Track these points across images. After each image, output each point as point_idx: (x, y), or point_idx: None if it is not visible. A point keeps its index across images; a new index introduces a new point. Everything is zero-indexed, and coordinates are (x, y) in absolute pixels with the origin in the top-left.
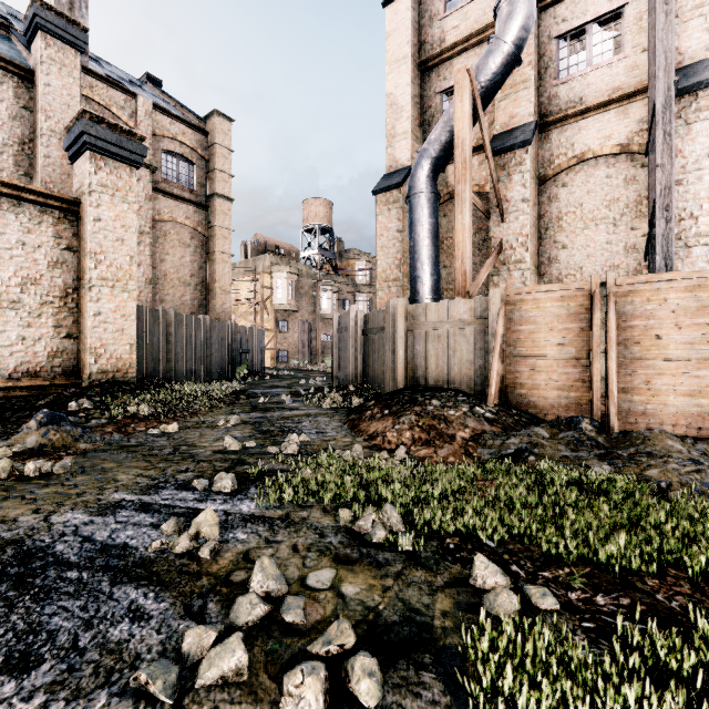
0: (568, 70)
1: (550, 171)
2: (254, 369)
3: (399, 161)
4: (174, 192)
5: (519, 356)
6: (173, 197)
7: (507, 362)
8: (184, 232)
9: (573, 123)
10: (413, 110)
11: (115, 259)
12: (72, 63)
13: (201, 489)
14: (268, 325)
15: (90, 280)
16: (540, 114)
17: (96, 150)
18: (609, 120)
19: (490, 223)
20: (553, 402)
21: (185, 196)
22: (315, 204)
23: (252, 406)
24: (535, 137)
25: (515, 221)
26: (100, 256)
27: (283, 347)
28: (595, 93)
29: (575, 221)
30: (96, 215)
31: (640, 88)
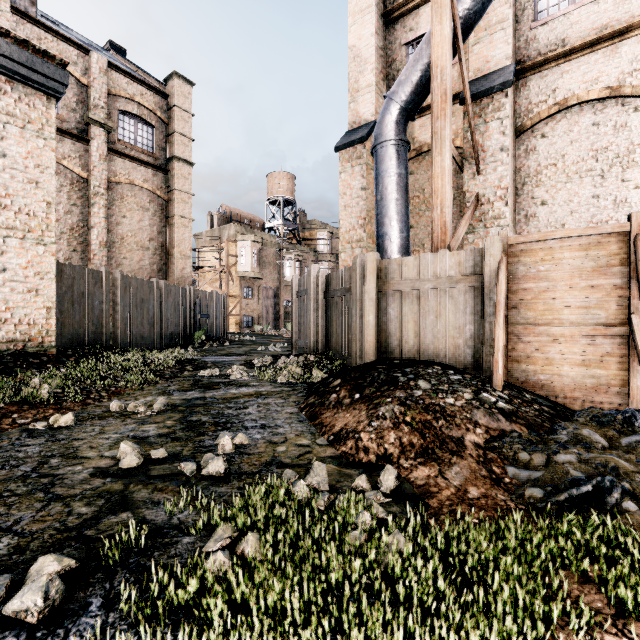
0: (548, 11)
1: (527, 120)
2: (214, 335)
3: (362, 116)
4: (131, 154)
5: (524, 321)
6: (130, 159)
7: (509, 330)
8: (142, 195)
9: (554, 67)
10: (378, 62)
11: (27, 205)
12: None
13: None
14: (233, 291)
15: None
16: (516, 60)
17: None
18: (597, 61)
19: (464, 176)
20: (573, 382)
21: (143, 158)
22: (278, 177)
23: (194, 380)
24: (513, 83)
25: (493, 172)
26: (5, 200)
27: (247, 313)
28: (579, 33)
29: (556, 174)
30: None
31: (635, 22)
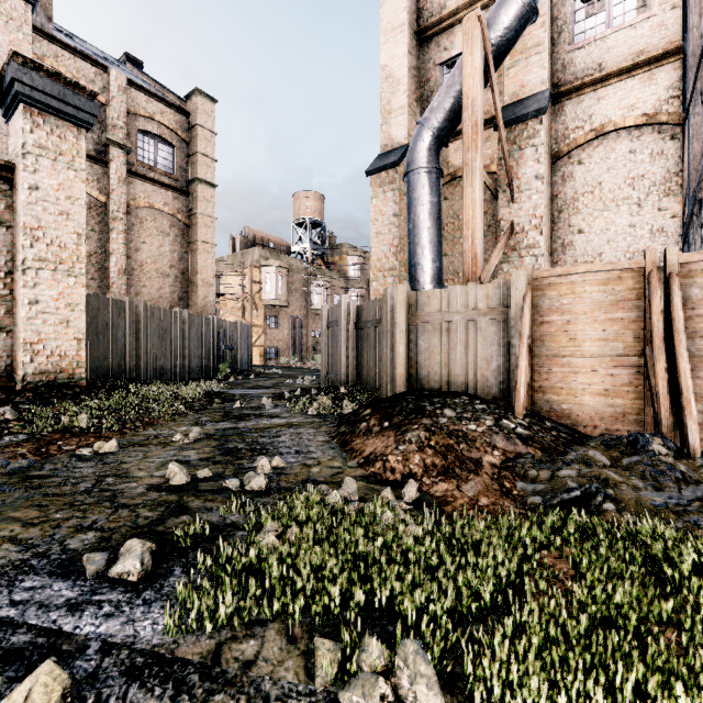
0: (585, 34)
1: (564, 146)
2: (238, 367)
3: (395, 139)
4: (151, 176)
5: (548, 353)
6: (150, 181)
7: (534, 361)
8: (162, 219)
9: (591, 92)
10: (411, 83)
11: (58, 237)
12: (22, 17)
13: (89, 574)
14: (257, 321)
15: (24, 261)
16: (552, 84)
17: (32, 102)
18: (633, 87)
19: (498, 203)
20: (593, 411)
21: (163, 181)
22: (306, 197)
23: (224, 412)
24: (549, 108)
25: (528, 200)
26: (37, 232)
27: (272, 344)
28: (616, 58)
29: (593, 202)
30: (33, 182)
31: (671, 48)
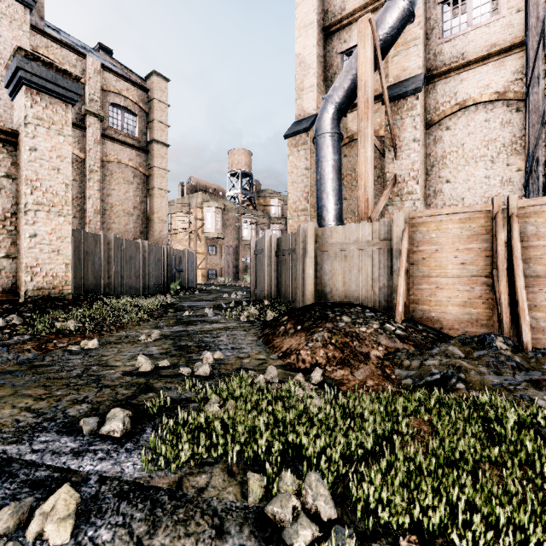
0: (451, 30)
1: (435, 116)
2: (186, 285)
3: (306, 110)
4: (119, 138)
5: (421, 274)
6: (118, 142)
7: (410, 280)
8: (128, 171)
9: (456, 75)
10: (318, 67)
11: (51, 186)
12: (22, 18)
13: (86, 432)
14: (200, 249)
15: (26, 205)
16: (426, 69)
17: (32, 85)
18: (488, 71)
19: (385, 160)
20: (455, 318)
21: (129, 142)
22: (238, 153)
23: (177, 319)
24: (423, 87)
25: (407, 158)
26: (36, 183)
27: (212, 267)
28: (475, 49)
29: (457, 159)
30: (32, 145)
31: (516, 42)
